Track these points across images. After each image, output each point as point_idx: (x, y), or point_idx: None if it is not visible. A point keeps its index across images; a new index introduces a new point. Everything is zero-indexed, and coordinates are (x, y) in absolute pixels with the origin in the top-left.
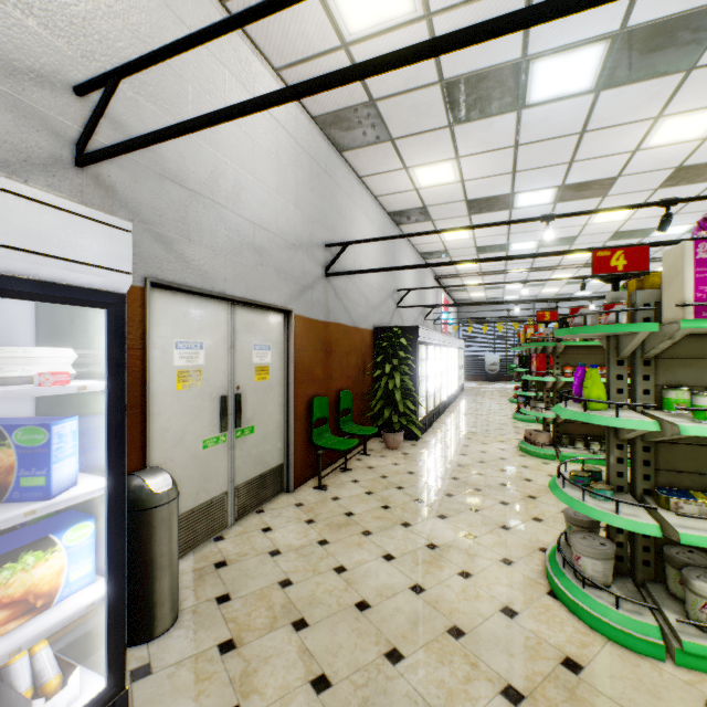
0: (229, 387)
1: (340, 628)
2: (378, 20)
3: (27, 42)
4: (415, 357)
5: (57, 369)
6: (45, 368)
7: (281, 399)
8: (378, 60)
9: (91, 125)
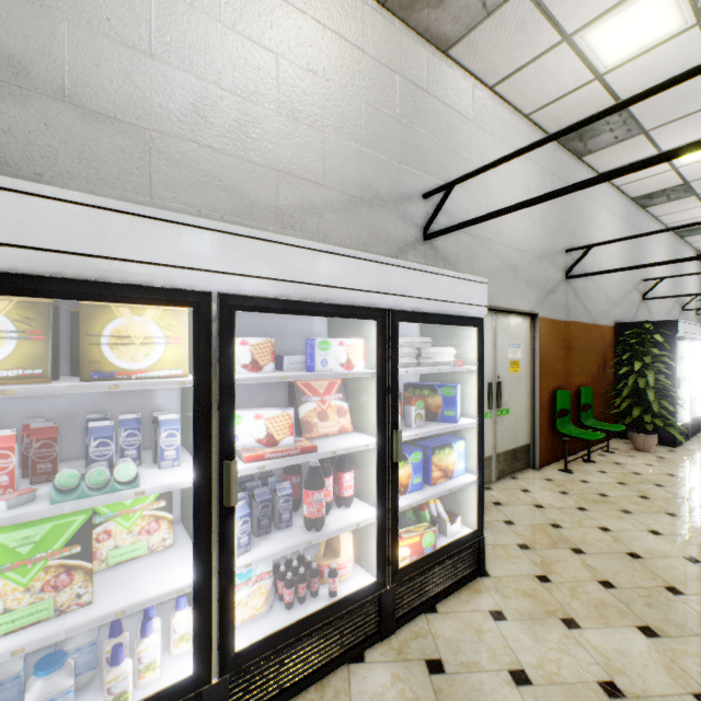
0: (492, 376)
1: (615, 562)
2: (638, 46)
3: (406, 180)
4: (673, 354)
5: (449, 359)
6: (446, 358)
7: (527, 389)
8: (670, 152)
9: (433, 216)
